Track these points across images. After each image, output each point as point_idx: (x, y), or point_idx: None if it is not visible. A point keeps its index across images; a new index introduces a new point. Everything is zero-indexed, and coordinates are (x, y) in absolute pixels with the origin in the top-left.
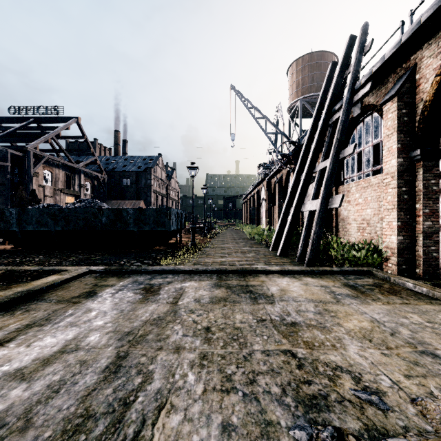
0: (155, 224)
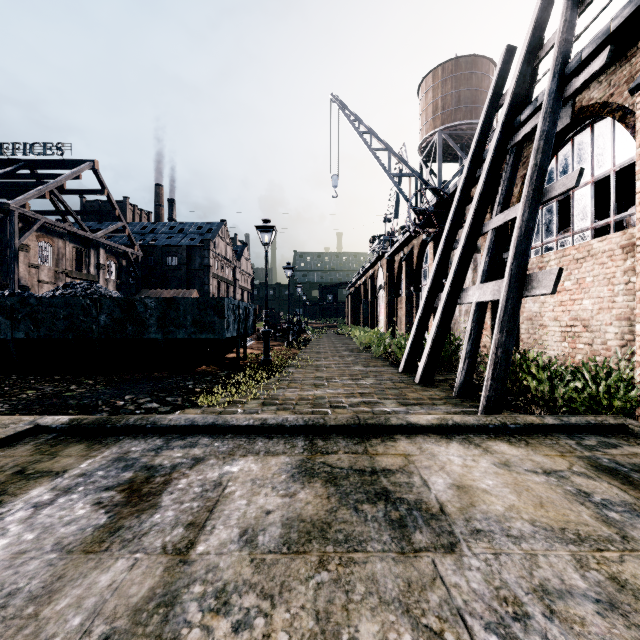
0: (196, 328)
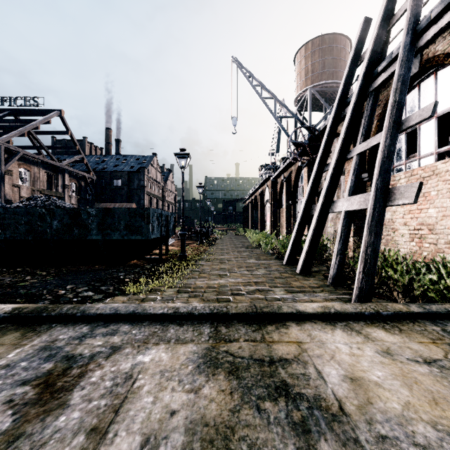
0: (127, 231)
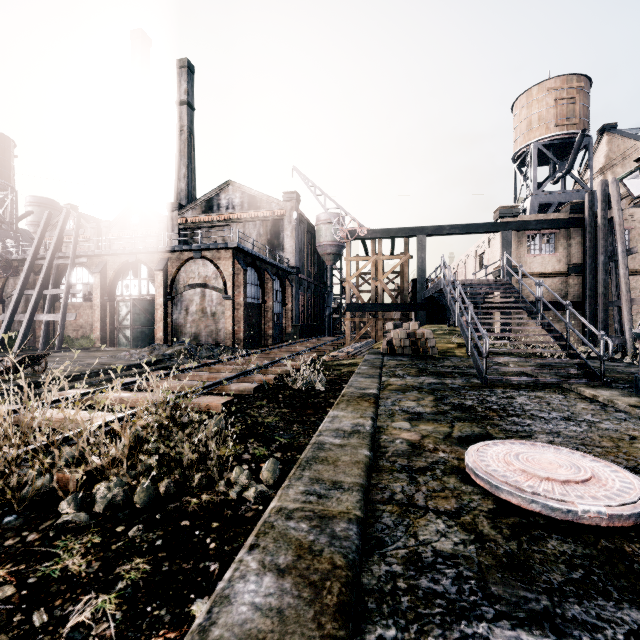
0: None
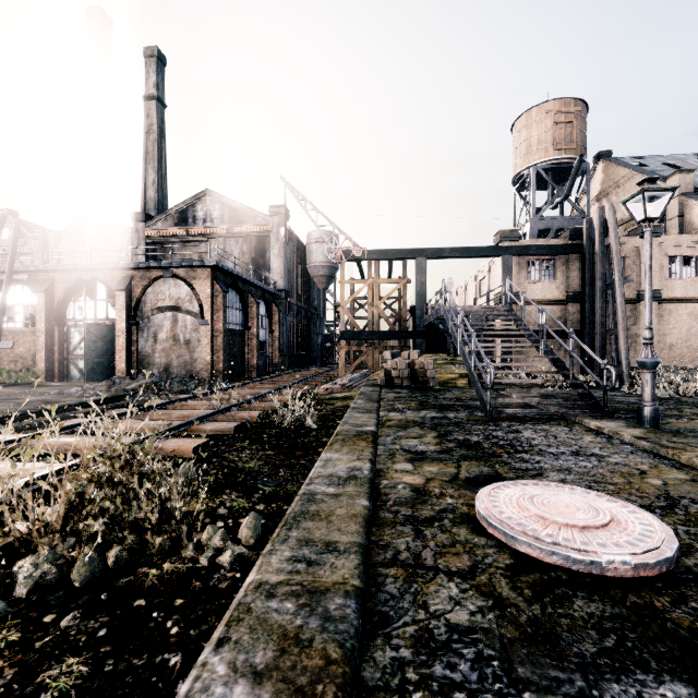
0: None
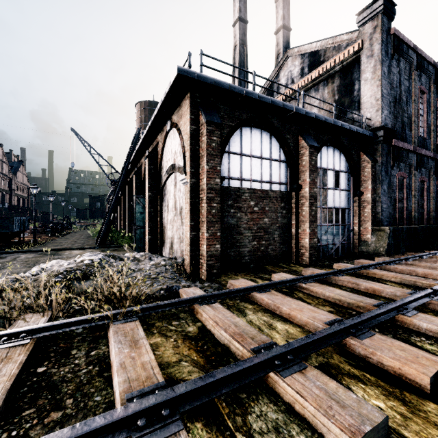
0: None
